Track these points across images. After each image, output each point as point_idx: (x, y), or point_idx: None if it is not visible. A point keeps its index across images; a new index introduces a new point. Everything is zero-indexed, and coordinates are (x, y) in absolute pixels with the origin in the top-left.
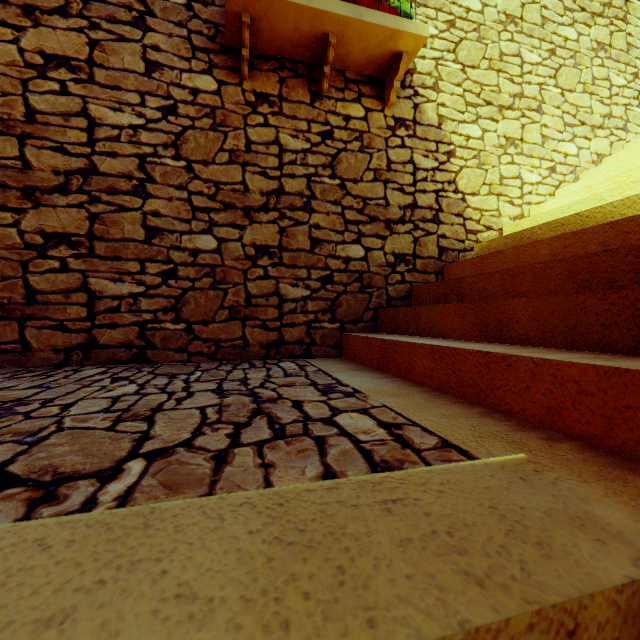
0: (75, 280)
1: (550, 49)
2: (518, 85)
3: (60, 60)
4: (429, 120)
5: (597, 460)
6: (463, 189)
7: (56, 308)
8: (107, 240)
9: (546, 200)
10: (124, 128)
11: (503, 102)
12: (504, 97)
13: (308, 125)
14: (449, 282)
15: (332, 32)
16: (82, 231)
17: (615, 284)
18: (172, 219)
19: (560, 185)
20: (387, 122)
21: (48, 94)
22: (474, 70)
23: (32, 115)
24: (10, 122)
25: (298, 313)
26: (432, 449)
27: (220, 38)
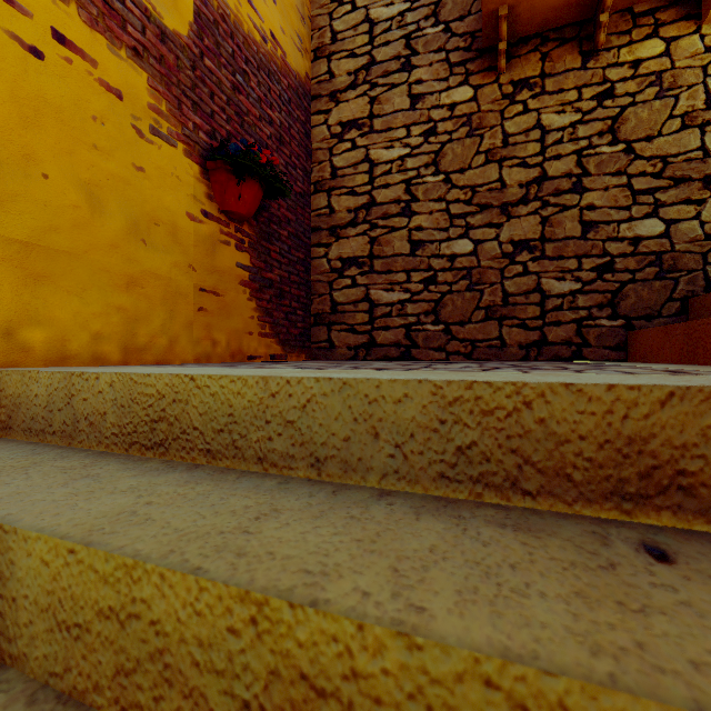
0: (361, 293)
1: None
2: None
3: (351, 124)
4: None
5: None
6: None
7: (349, 315)
8: (382, 258)
9: None
10: (394, 161)
11: None
12: None
13: (578, 93)
14: None
15: None
16: (365, 253)
17: None
18: (432, 230)
19: None
20: (705, 43)
21: (344, 153)
22: None
23: (335, 172)
24: (323, 182)
25: (565, 310)
26: None
27: (476, 44)
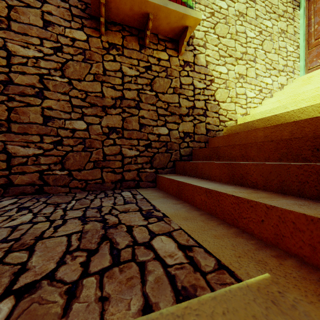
0: None
1: (259, 31)
2: (244, 48)
3: None
4: (201, 63)
5: (311, 277)
6: (218, 99)
7: None
8: (19, 123)
9: (258, 106)
10: (30, 58)
11: (237, 56)
12: (238, 53)
13: (138, 62)
14: (212, 148)
15: (151, 12)
16: (3, 117)
17: (301, 156)
18: (59, 111)
19: (264, 98)
20: (180, 63)
21: None
22: (223, 38)
23: None
24: None
25: (132, 164)
26: (213, 271)
27: (88, 11)
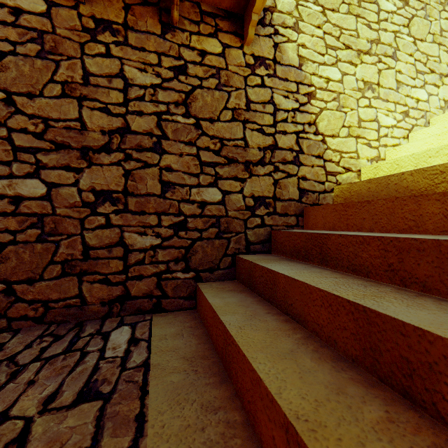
0: None
1: None
2: (375, 31)
3: None
4: (289, 60)
5: None
6: (323, 131)
7: None
8: None
9: (400, 142)
10: None
11: (361, 47)
12: (362, 42)
13: (158, 58)
14: (311, 235)
15: None
16: None
17: None
18: None
19: (413, 128)
20: (246, 60)
21: None
22: (334, 13)
23: None
24: None
25: (147, 264)
26: None
27: None
